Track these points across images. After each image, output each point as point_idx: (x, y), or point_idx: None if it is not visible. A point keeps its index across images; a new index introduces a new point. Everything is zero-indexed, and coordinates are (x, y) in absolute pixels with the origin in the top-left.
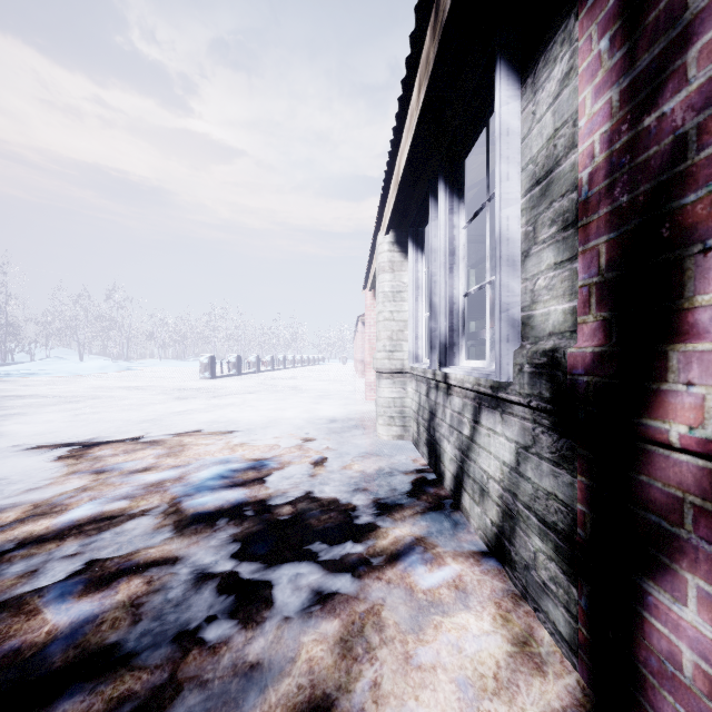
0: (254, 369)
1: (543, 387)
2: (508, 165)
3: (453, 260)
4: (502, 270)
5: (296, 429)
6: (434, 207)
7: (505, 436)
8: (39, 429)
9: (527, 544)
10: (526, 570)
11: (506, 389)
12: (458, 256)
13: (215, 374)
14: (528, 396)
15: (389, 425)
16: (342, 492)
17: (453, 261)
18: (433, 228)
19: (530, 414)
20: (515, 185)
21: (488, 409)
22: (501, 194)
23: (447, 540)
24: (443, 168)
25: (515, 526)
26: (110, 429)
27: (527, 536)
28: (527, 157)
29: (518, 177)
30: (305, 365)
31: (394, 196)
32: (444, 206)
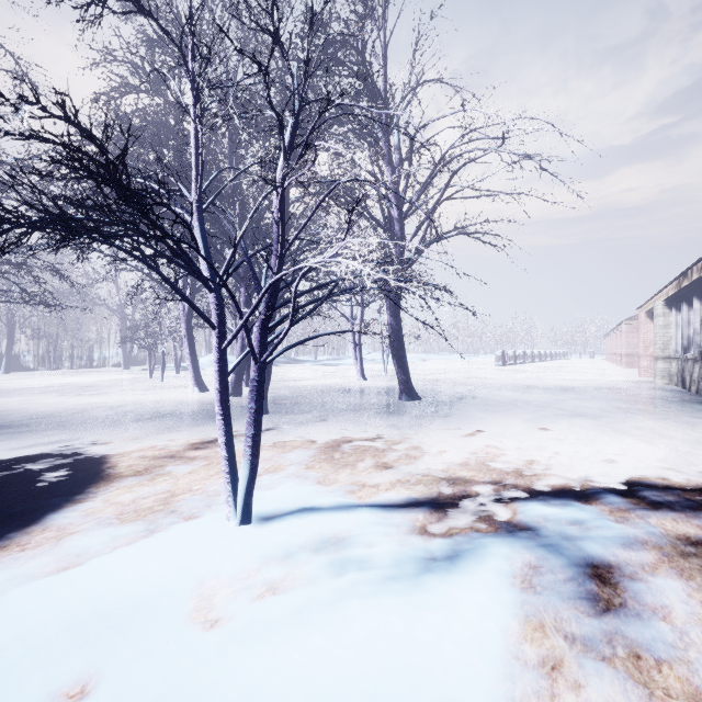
0: (521, 361)
1: (700, 356)
2: (696, 316)
3: (688, 324)
4: (694, 335)
5: (610, 382)
6: (682, 306)
7: (697, 367)
8: (496, 377)
9: (700, 385)
10: (700, 390)
11: (696, 357)
12: (690, 323)
13: (504, 363)
14: (699, 358)
15: (662, 379)
16: (647, 389)
17: (688, 325)
18: (682, 312)
19: (700, 361)
20: (698, 319)
21: (695, 363)
22: (694, 321)
23: (683, 394)
24: (685, 298)
25: (699, 384)
26: (524, 378)
27: (700, 384)
28: (700, 315)
29: (699, 318)
30: (553, 359)
31: (665, 297)
32: (685, 309)
